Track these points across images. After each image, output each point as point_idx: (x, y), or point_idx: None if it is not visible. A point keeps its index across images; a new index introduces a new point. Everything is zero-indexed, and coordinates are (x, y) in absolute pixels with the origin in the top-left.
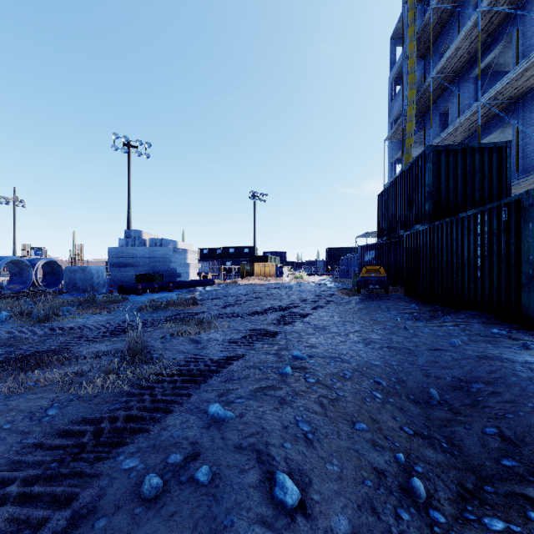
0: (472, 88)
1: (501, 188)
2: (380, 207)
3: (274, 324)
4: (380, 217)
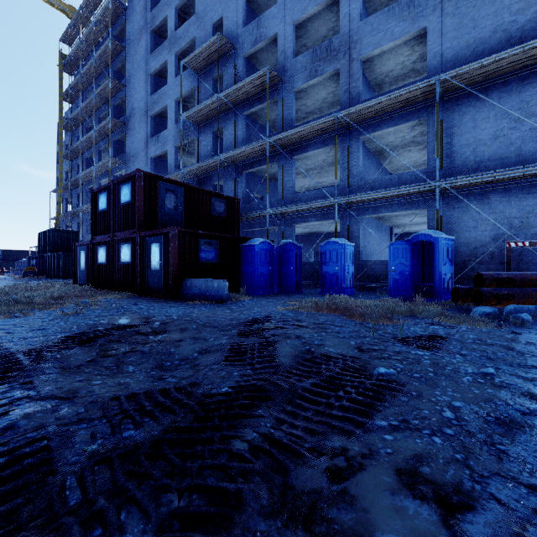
0: (88, 193)
1: None
2: (39, 240)
3: None
4: (39, 244)
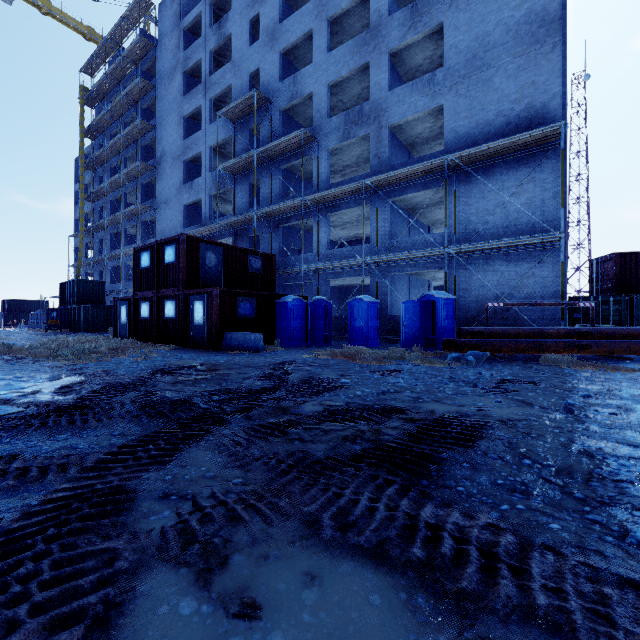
0: (112, 238)
1: (103, 295)
2: (61, 290)
3: (17, 336)
4: (60, 295)
